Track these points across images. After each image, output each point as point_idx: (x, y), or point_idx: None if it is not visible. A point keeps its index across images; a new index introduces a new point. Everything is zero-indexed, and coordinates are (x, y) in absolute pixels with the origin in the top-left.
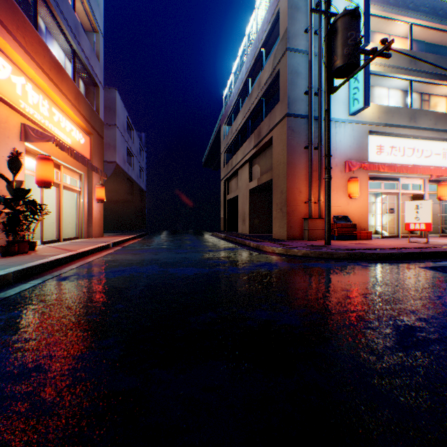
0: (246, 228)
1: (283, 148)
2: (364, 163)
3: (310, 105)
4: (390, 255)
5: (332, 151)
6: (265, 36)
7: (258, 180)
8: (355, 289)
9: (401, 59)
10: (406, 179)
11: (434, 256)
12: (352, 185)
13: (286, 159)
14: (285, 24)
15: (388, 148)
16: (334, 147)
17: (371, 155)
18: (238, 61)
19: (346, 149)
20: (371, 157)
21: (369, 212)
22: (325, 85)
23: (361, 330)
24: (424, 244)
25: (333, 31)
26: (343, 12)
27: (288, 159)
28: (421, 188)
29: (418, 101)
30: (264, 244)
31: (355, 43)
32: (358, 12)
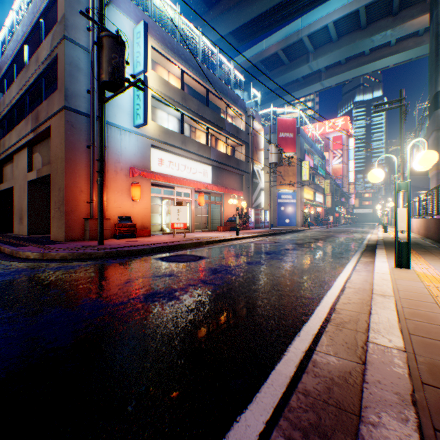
0: (25, 229)
1: (62, 142)
2: (145, 172)
3: (93, 106)
4: (142, 250)
5: (119, 156)
6: (44, 7)
7: (39, 172)
8: (64, 288)
9: (177, 95)
10: (180, 188)
11: (175, 248)
12: (135, 189)
13: (64, 155)
14: (64, 9)
15: (168, 162)
16: (120, 152)
17: (155, 165)
18: (15, 16)
19: (132, 157)
20: (154, 167)
21: (158, 213)
22: (97, 92)
23: (3, 331)
24: (180, 239)
25: (100, 45)
26: (109, 33)
27: (68, 155)
28: (191, 196)
29: (191, 131)
30: (23, 249)
31: (120, 66)
32: (122, 40)
